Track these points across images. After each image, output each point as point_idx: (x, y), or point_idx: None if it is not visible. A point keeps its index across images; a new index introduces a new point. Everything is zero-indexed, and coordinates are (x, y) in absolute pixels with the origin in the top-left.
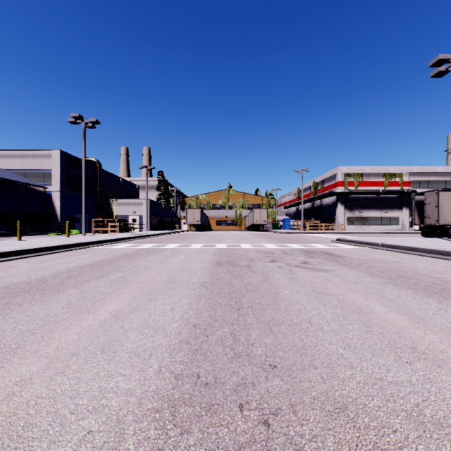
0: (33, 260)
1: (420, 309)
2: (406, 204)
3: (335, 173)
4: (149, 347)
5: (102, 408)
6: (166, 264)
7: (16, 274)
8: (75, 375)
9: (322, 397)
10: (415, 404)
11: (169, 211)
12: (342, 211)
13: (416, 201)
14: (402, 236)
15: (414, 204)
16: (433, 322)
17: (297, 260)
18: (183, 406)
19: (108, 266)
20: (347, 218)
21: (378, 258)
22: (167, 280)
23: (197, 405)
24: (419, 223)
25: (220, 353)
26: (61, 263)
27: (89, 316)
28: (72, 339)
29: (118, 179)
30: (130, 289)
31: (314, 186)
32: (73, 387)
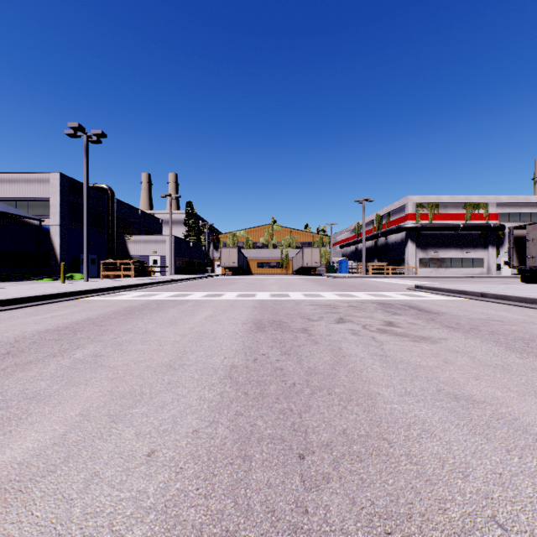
0: None
1: None
2: (493, 241)
3: (404, 204)
4: None
5: None
6: (179, 327)
7: None
8: None
9: None
10: None
11: (199, 250)
12: (413, 250)
13: (513, 236)
14: (493, 282)
15: (512, 241)
16: None
17: (375, 319)
18: None
19: (87, 330)
20: (419, 259)
21: (492, 315)
22: (168, 362)
23: None
24: (518, 265)
25: None
26: (20, 324)
27: None
28: None
29: (135, 211)
30: (90, 387)
31: (378, 220)
32: None
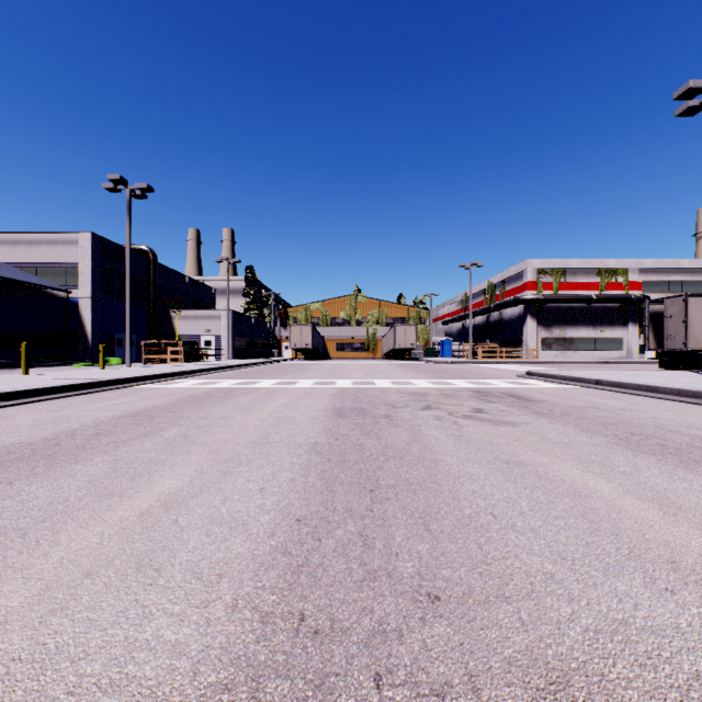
0: (43, 406)
1: (674, 489)
2: (634, 317)
3: (522, 269)
4: (219, 561)
5: (126, 682)
6: (256, 413)
7: (12, 430)
8: (85, 616)
9: (523, 659)
10: (693, 673)
11: (263, 328)
12: (534, 328)
13: (650, 312)
14: (629, 368)
15: (647, 318)
16: (699, 514)
17: (465, 406)
18: (273, 679)
19: (162, 416)
20: (541, 339)
21: (594, 403)
22: (256, 440)
23: (299, 676)
24: (656, 347)
25: (342, 571)
26: (88, 411)
27: (123, 502)
28: (88, 545)
29: (182, 278)
30: (194, 456)
31: (490, 289)
32: (79, 638)
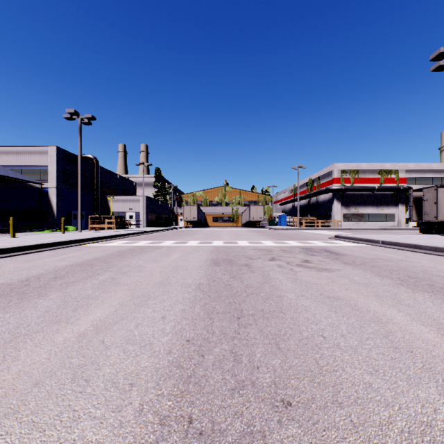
0: (22, 258)
1: None
2: (402, 200)
3: (331, 170)
4: (131, 373)
5: None
6: (160, 263)
7: None
8: (30, 419)
9: None
10: None
11: (166, 207)
12: (338, 207)
13: (413, 197)
14: (399, 233)
15: (412, 201)
16: None
17: (297, 258)
18: None
19: (99, 264)
20: (343, 214)
21: (381, 256)
22: (160, 282)
23: None
24: (417, 219)
25: (219, 381)
26: (50, 261)
27: (67, 327)
28: (39, 360)
29: (115, 176)
30: (118, 293)
31: (310, 183)
32: (23, 439)
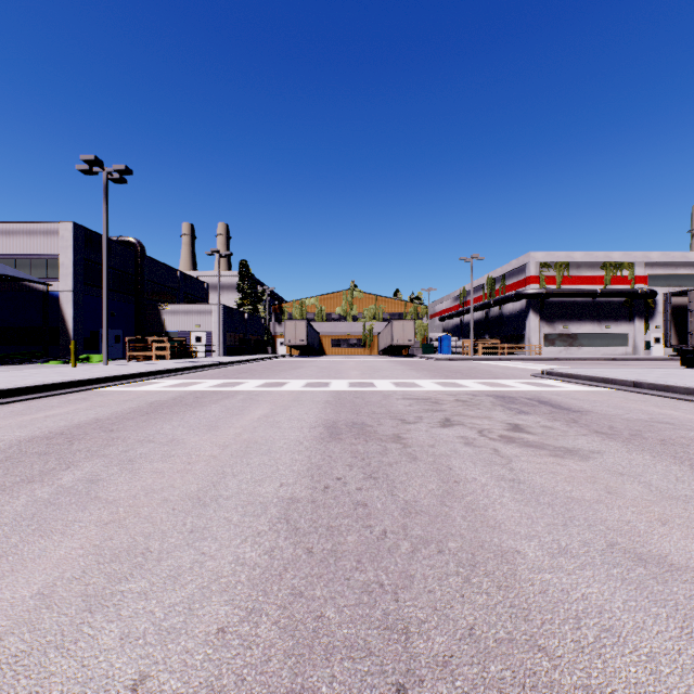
0: None
1: None
2: (641, 312)
3: (524, 263)
4: None
5: None
6: (220, 433)
7: None
8: None
9: None
10: None
11: (257, 324)
12: (537, 323)
13: (671, 306)
14: (643, 365)
15: (669, 311)
16: None
17: (495, 420)
18: None
19: (90, 437)
20: (543, 335)
21: (656, 414)
22: (196, 493)
23: None
24: (677, 343)
25: None
26: None
27: None
28: None
29: (173, 272)
30: (68, 539)
31: (489, 284)
32: None
